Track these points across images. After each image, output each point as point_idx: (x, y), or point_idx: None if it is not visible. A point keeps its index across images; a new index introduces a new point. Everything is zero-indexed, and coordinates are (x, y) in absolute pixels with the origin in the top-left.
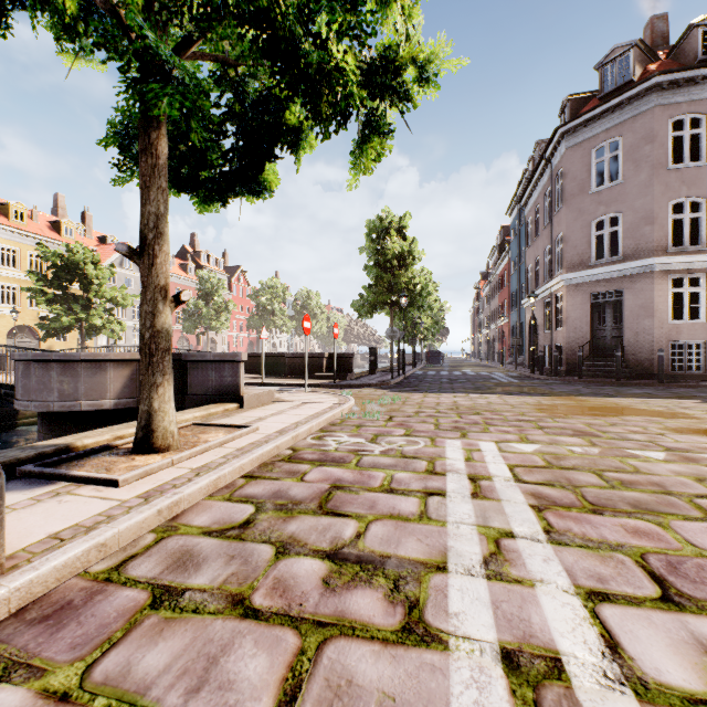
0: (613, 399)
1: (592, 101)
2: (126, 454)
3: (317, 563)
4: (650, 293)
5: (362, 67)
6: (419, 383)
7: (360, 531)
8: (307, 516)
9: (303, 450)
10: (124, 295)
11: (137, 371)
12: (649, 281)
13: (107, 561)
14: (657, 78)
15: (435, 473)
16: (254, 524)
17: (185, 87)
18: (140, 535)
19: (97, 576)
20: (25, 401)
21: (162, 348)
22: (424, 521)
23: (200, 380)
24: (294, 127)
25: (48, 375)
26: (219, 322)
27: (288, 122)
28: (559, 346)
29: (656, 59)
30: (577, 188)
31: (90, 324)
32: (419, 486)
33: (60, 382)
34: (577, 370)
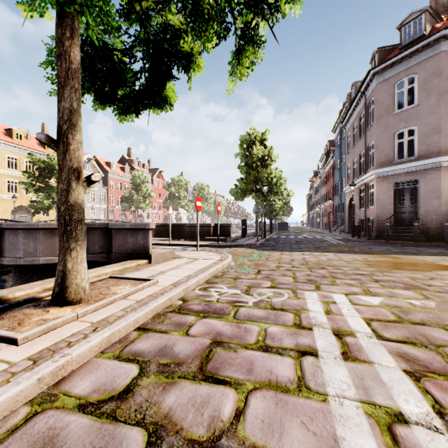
0: (419, 256)
1: (394, 51)
2: (44, 306)
3: None
4: (437, 181)
5: None
6: (276, 244)
7: (239, 408)
8: (187, 382)
9: (191, 300)
10: None
11: None
12: (436, 173)
13: None
14: (443, 32)
15: (303, 327)
16: (133, 393)
17: None
18: (13, 409)
19: None
20: (1, 257)
21: (75, 219)
22: (304, 393)
23: (121, 243)
24: (186, 54)
25: (16, 238)
26: (144, 203)
27: (182, 49)
28: (371, 219)
29: (440, 20)
30: (384, 110)
31: None
32: (291, 343)
33: (24, 244)
34: (384, 235)
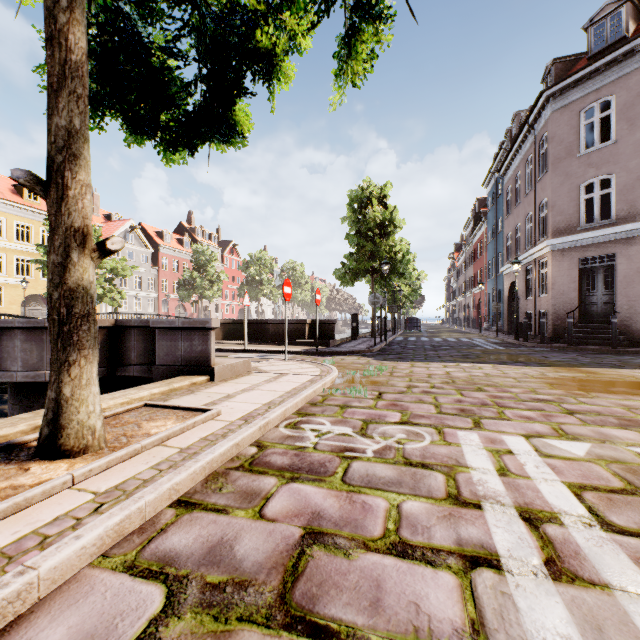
0: (625, 371)
1: (579, 62)
2: (25, 459)
3: None
4: None
5: None
6: (402, 350)
7: None
8: (253, 633)
9: (271, 447)
10: (123, 266)
11: (107, 339)
12: None
13: None
14: None
15: (464, 502)
16: None
17: None
18: None
19: None
20: None
21: (77, 313)
22: None
23: (168, 349)
24: (267, 53)
25: (11, 342)
26: (211, 291)
27: (260, 44)
28: (543, 312)
29: None
30: (564, 151)
31: None
32: (447, 537)
33: (24, 351)
34: (564, 337)
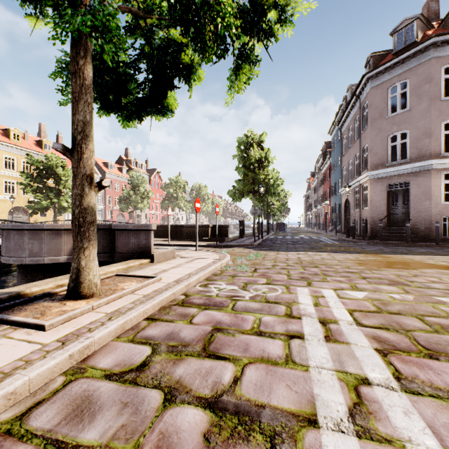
0: (408, 256)
1: (388, 56)
2: (61, 300)
3: (199, 414)
4: (428, 184)
5: (237, 7)
6: (272, 244)
7: (237, 376)
8: (193, 358)
9: (193, 295)
10: None
11: None
12: (427, 175)
13: (15, 408)
14: (434, 39)
15: (293, 316)
16: (149, 366)
17: (95, 12)
18: (52, 378)
19: (0, 427)
20: (7, 257)
21: (88, 221)
22: (290, 366)
23: (124, 243)
24: (187, 65)
25: (22, 239)
26: (142, 204)
27: (183, 61)
28: (365, 219)
29: (432, 27)
30: (377, 114)
31: (60, 205)
32: (282, 329)
33: (30, 244)
34: (377, 235)
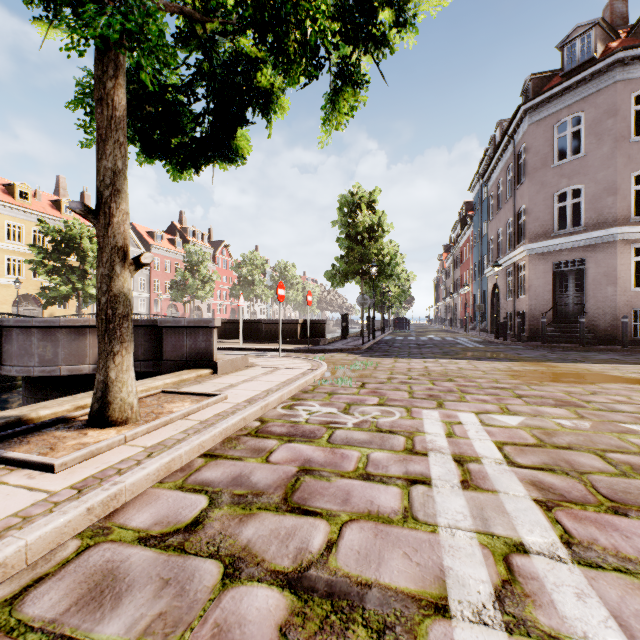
0: (583, 365)
1: (554, 79)
2: (80, 428)
3: (274, 597)
4: (612, 261)
5: (335, 4)
6: (388, 348)
7: (332, 540)
8: (268, 514)
9: (271, 421)
10: None
11: None
12: (611, 250)
13: (4, 588)
14: (620, 54)
15: (416, 452)
16: (203, 525)
17: (127, 9)
18: (61, 542)
19: None
20: (8, 366)
21: (120, 314)
22: (410, 524)
23: (175, 346)
24: (265, 90)
25: (28, 340)
26: (204, 291)
27: (259, 84)
28: (521, 313)
29: (617, 37)
30: (539, 162)
31: (85, 293)
32: (399, 470)
33: (40, 348)
34: (539, 336)
